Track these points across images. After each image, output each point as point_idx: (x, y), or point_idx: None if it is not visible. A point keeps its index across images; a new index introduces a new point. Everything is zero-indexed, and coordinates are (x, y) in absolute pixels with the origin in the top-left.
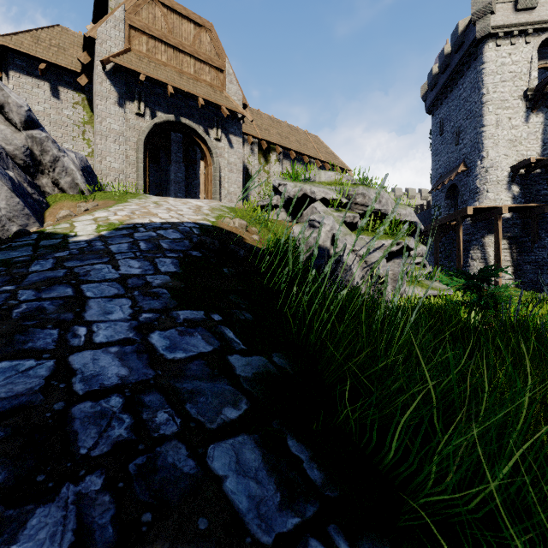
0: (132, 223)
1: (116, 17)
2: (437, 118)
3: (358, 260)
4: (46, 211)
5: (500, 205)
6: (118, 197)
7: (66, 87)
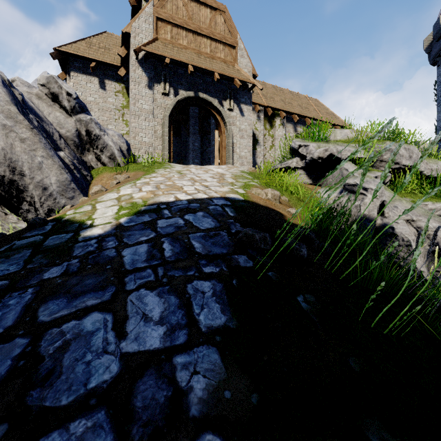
0: (155, 203)
1: (146, 12)
2: None
3: (415, 233)
4: (90, 183)
5: None
6: (147, 168)
7: (110, 80)
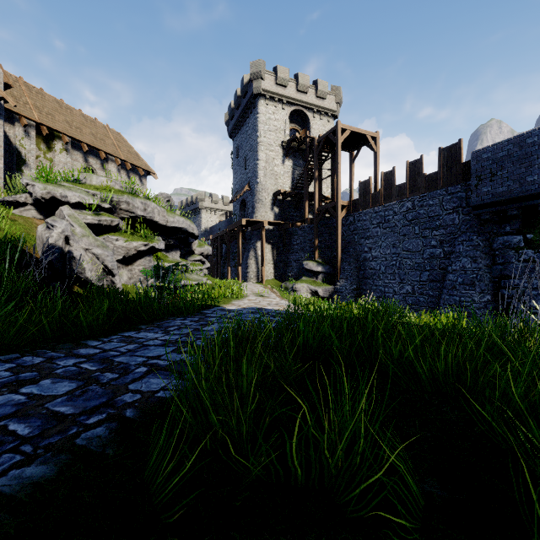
0: None
1: None
2: (236, 144)
3: (92, 257)
4: None
5: (267, 219)
6: None
7: None
